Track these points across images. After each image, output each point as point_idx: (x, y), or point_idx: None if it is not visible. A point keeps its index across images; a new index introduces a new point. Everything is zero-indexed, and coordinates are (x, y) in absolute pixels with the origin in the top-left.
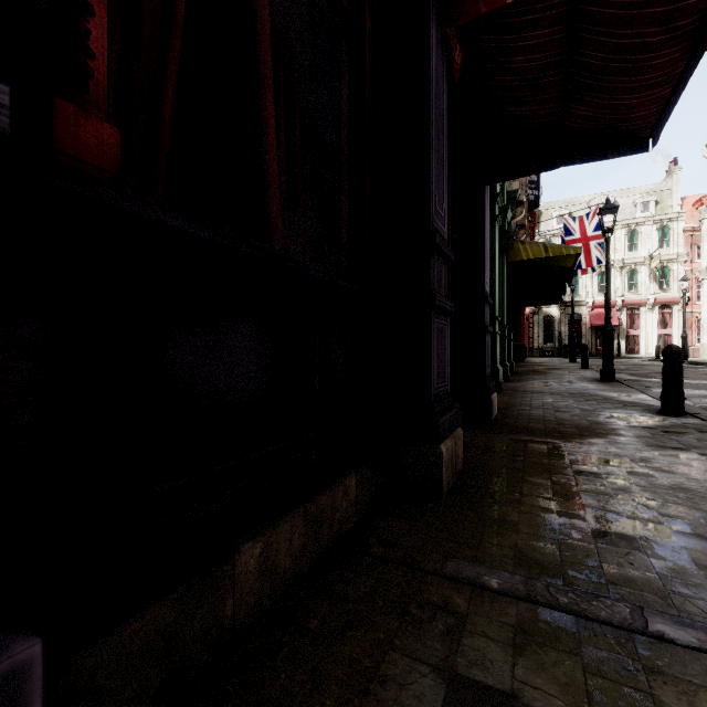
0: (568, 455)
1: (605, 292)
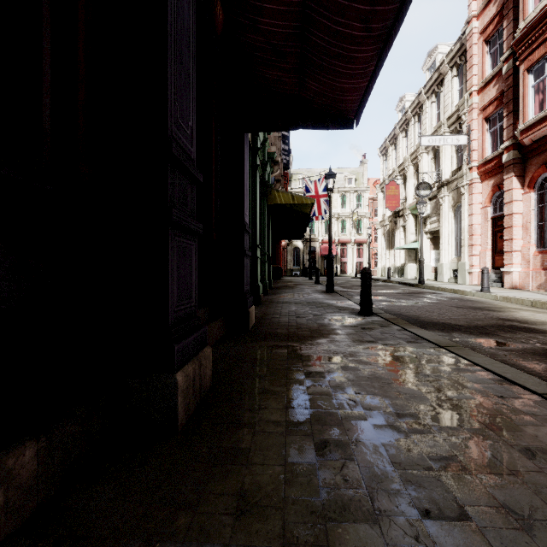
0: (302, 357)
1: (329, 231)
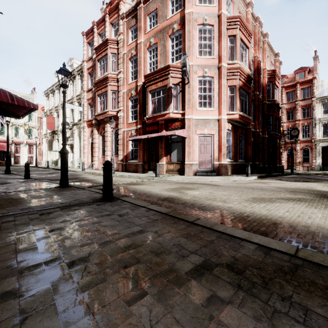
0: (3, 186)
1: (7, 142)
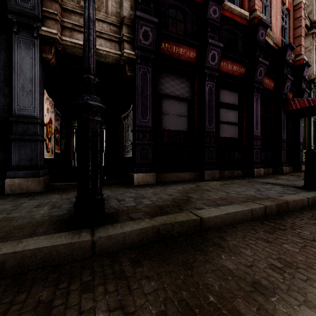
0: None
1: None
